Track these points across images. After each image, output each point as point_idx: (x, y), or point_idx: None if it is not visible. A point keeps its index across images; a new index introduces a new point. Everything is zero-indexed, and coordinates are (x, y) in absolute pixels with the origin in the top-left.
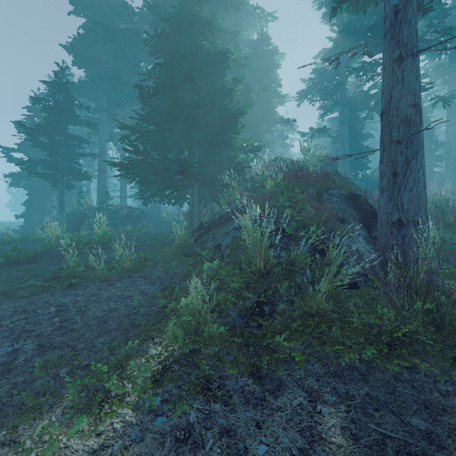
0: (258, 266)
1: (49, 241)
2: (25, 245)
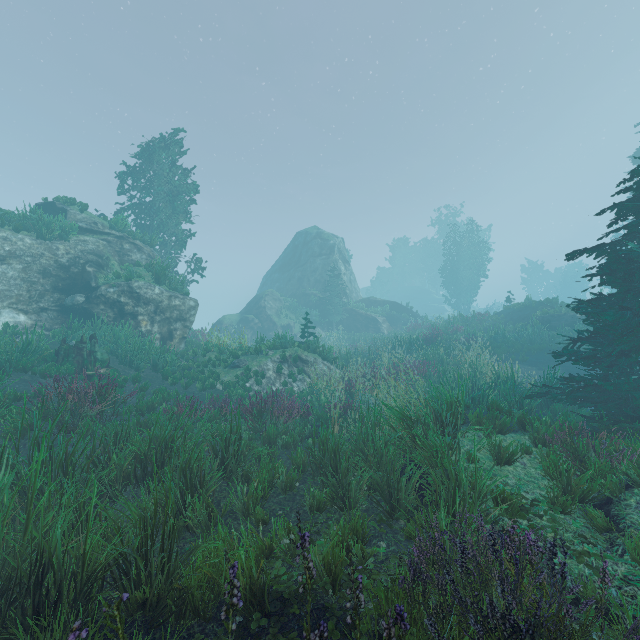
0: None
1: None
2: None
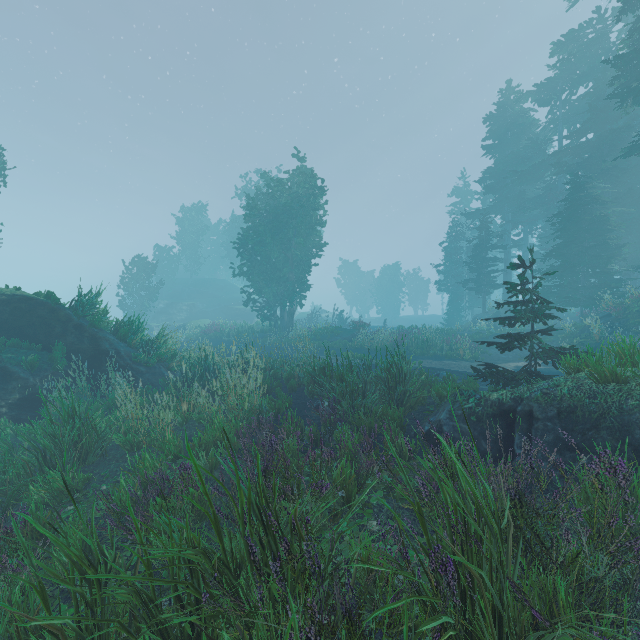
0: (595, 339)
1: (492, 330)
2: (471, 332)
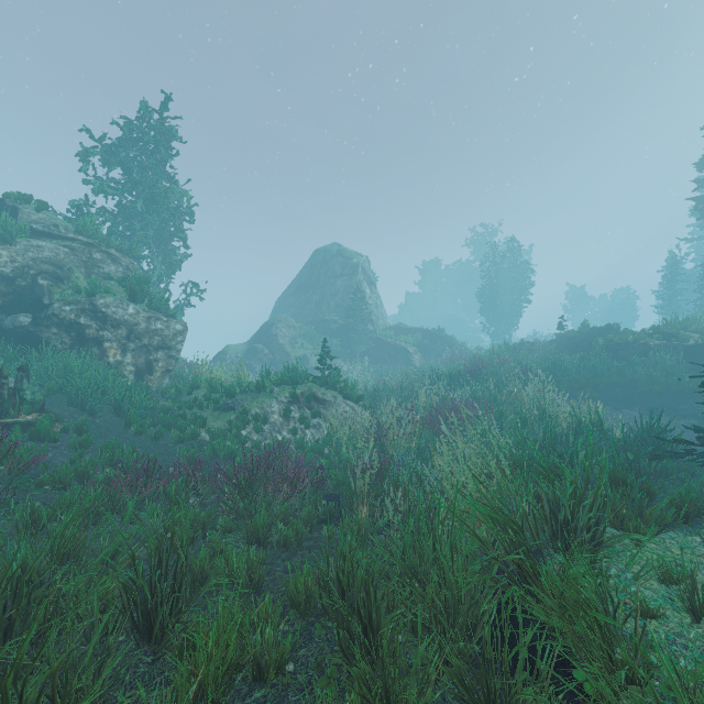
0: None
1: None
2: None
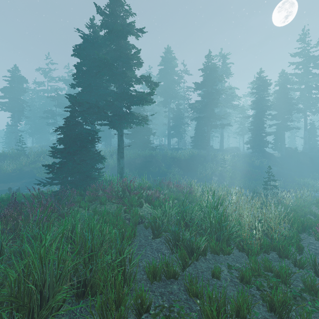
0: None
1: None
2: None
